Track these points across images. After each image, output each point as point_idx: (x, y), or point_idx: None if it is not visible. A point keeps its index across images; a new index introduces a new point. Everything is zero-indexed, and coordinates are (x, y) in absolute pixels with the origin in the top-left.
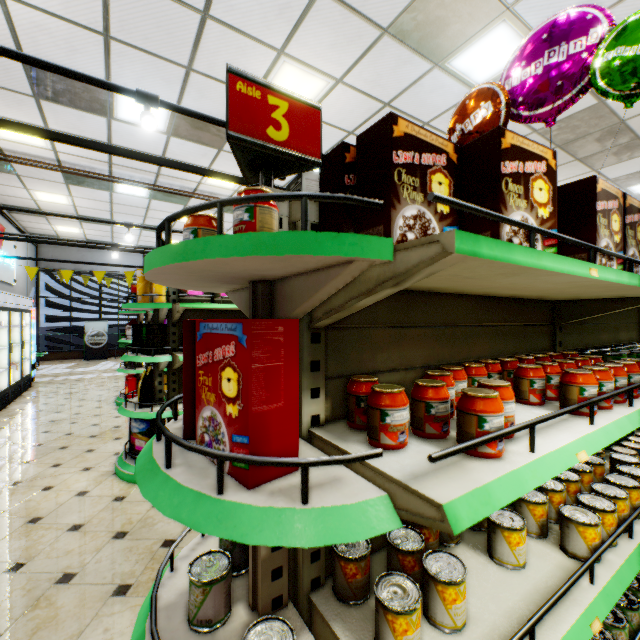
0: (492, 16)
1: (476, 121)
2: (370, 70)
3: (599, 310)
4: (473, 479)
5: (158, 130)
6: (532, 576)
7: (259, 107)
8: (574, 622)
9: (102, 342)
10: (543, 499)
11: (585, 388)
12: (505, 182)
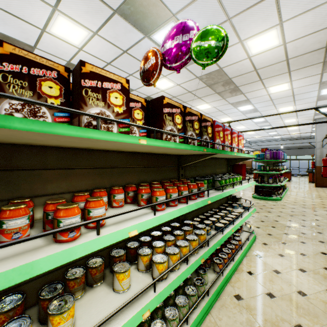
0: (167, 17)
1: (149, 65)
2: (112, 31)
3: (194, 159)
4: (30, 259)
5: None
6: (128, 294)
7: None
8: (132, 316)
9: None
10: (149, 252)
11: (158, 197)
12: (86, 91)
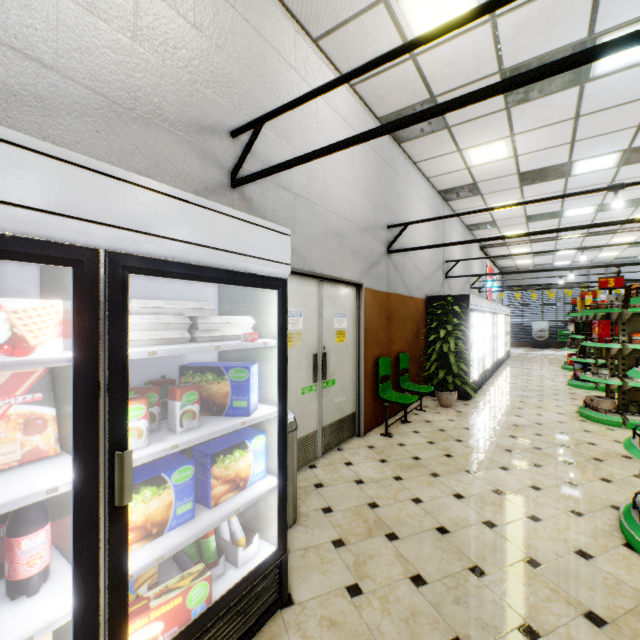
0: None
1: None
2: None
3: None
4: None
5: (588, 213)
6: None
7: (605, 282)
8: None
9: (543, 336)
10: None
11: None
12: None
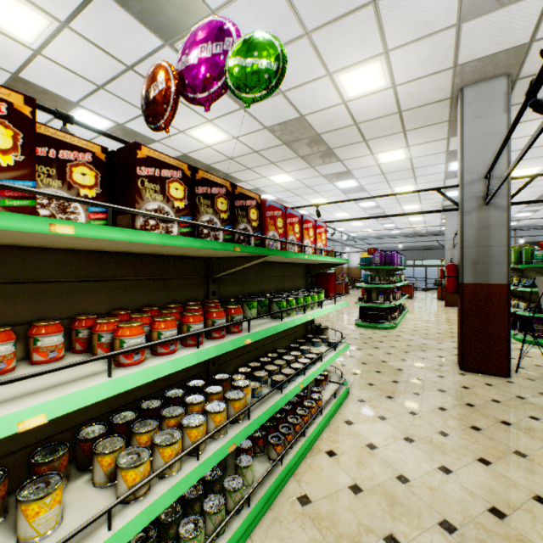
0: (202, 15)
1: (155, 92)
2: (98, 25)
3: (232, 266)
4: None
5: None
6: None
7: None
8: None
9: None
10: (117, 447)
11: (126, 340)
12: None
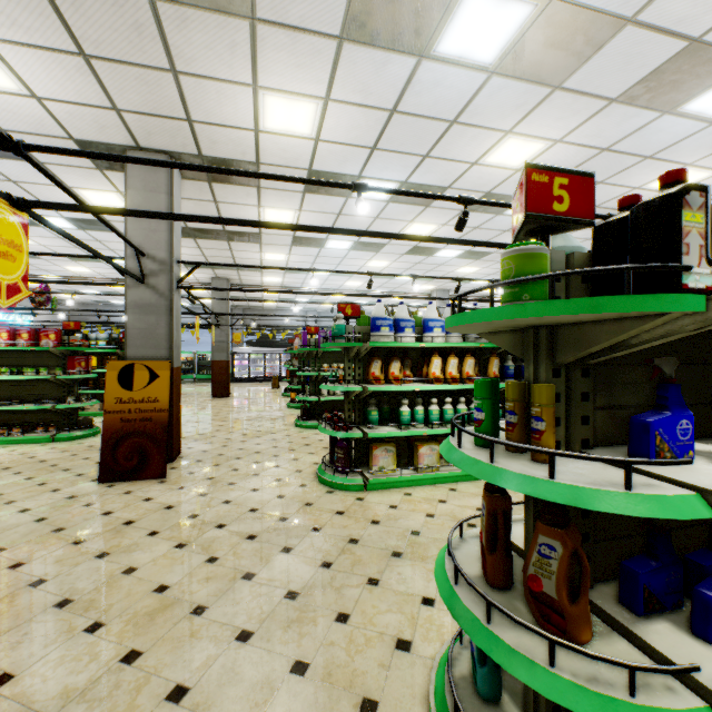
0: None
1: None
2: None
3: None
4: None
5: None
6: None
7: None
8: None
9: None
10: None
11: None
12: None
